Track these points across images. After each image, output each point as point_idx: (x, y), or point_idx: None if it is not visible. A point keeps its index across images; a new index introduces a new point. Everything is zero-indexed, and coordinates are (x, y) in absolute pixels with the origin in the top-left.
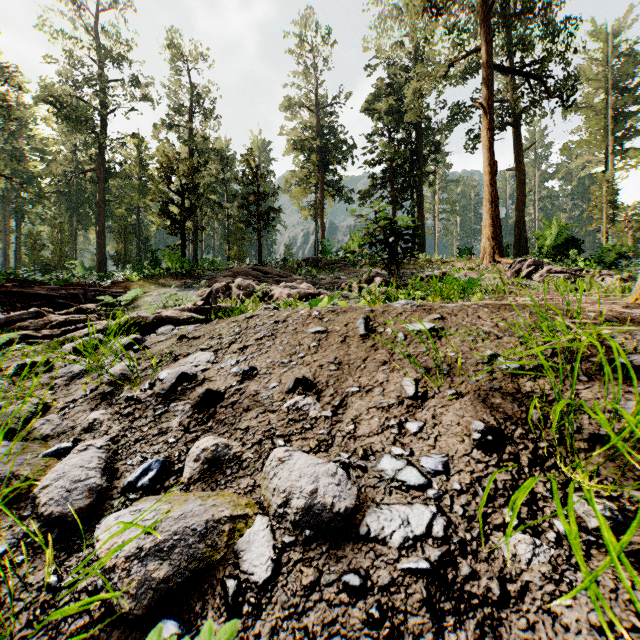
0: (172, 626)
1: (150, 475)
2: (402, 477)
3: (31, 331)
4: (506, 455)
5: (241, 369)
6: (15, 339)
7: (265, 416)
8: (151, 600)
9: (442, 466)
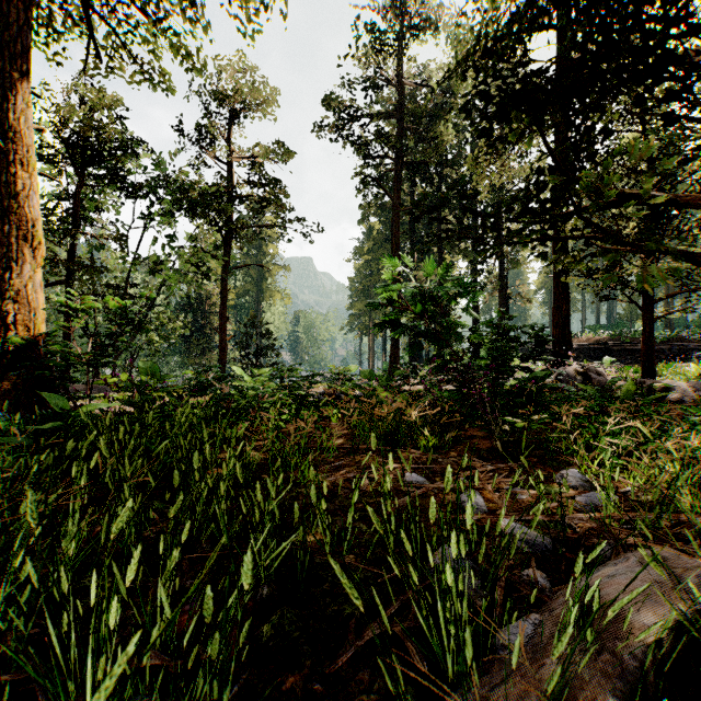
0: None
1: None
2: None
3: None
4: None
5: None
6: None
7: None
8: None
9: None
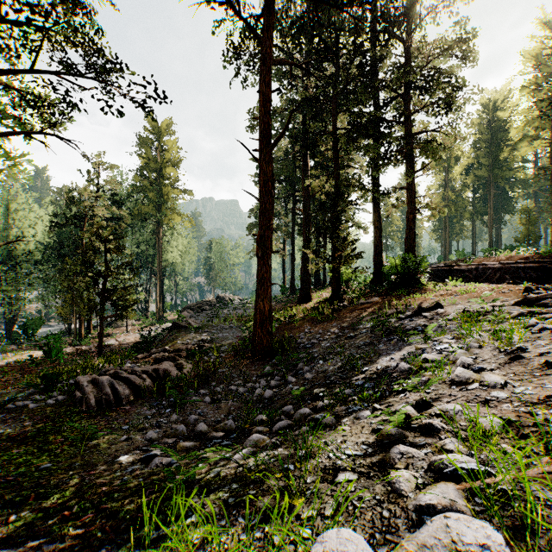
0: (453, 387)
1: (476, 368)
2: (515, 390)
3: (534, 309)
4: (546, 399)
5: (541, 351)
6: (523, 313)
7: (520, 368)
8: (453, 381)
9: (527, 393)
